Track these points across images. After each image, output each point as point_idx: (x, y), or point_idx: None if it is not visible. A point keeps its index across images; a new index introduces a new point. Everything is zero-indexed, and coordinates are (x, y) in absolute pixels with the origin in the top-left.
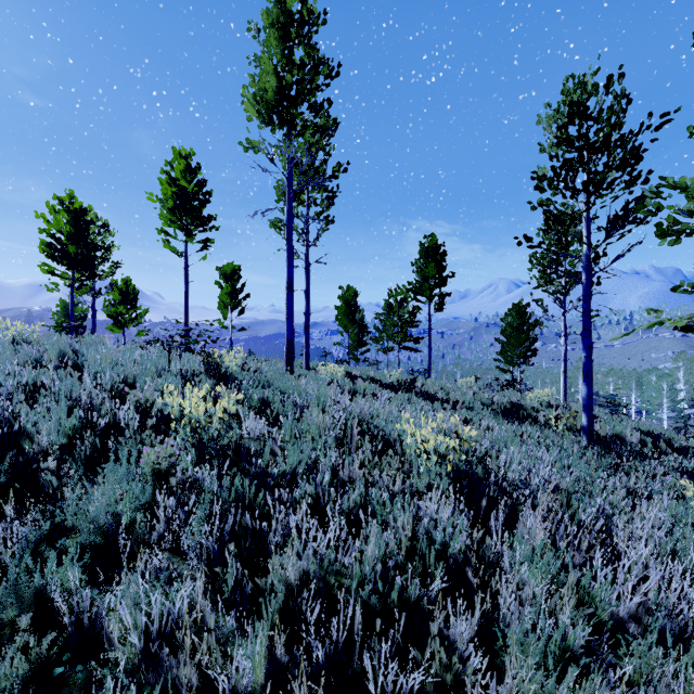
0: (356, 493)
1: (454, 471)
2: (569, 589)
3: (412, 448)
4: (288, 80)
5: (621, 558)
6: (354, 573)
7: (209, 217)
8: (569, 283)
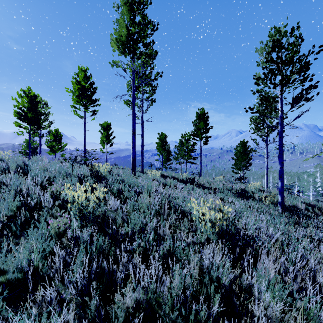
0: (167, 245)
1: (220, 230)
2: (302, 318)
3: (197, 217)
4: (133, 31)
5: (319, 285)
6: (167, 302)
7: (96, 99)
8: (269, 131)
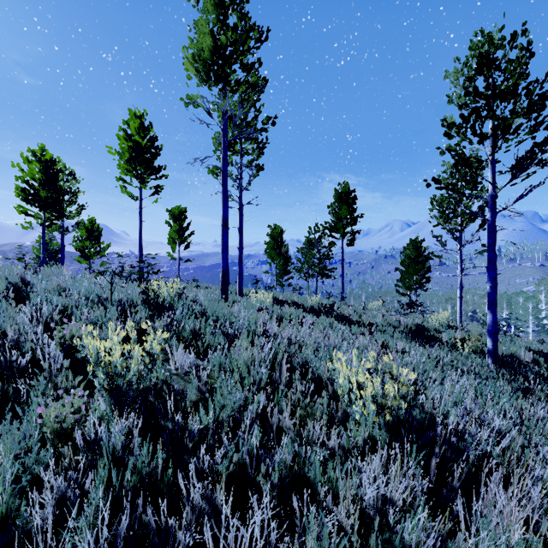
0: (287, 459)
1: (393, 419)
2: None
3: (345, 391)
4: (223, 41)
5: None
6: None
7: (160, 167)
8: (464, 222)
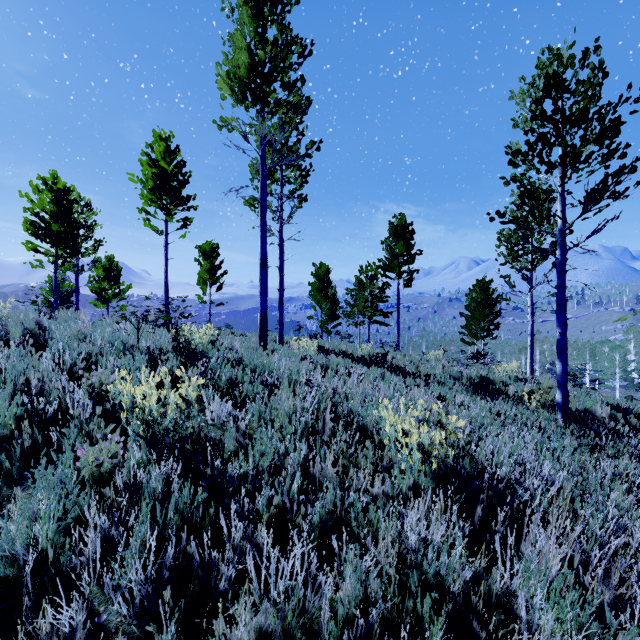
0: (329, 503)
1: (440, 467)
2: None
3: (392, 440)
4: (261, 57)
5: None
6: (327, 637)
7: (188, 197)
8: (535, 260)
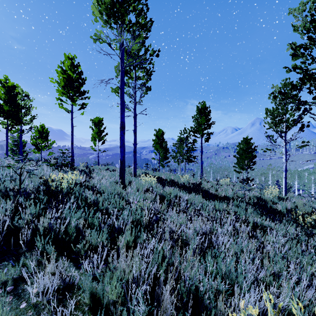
0: None
1: None
2: None
3: None
4: None
5: None
6: None
7: (84, 91)
8: (287, 126)
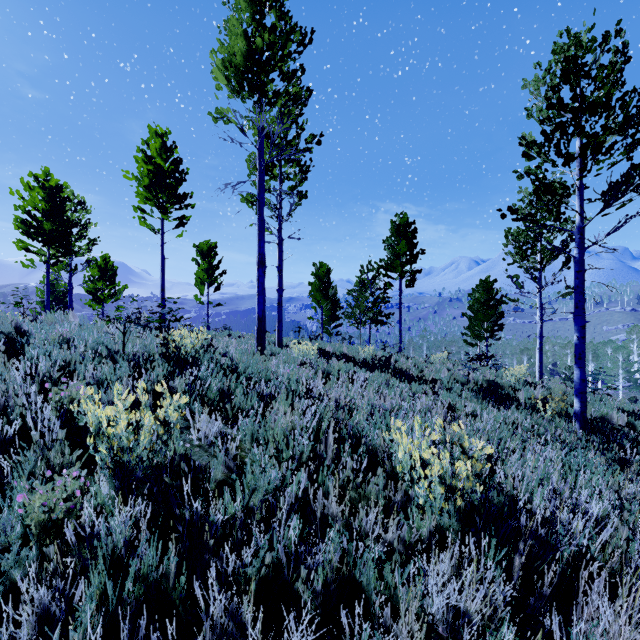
0: (334, 559)
1: (465, 504)
2: None
3: (406, 468)
4: (259, 44)
5: None
6: None
7: (185, 195)
8: (544, 259)
